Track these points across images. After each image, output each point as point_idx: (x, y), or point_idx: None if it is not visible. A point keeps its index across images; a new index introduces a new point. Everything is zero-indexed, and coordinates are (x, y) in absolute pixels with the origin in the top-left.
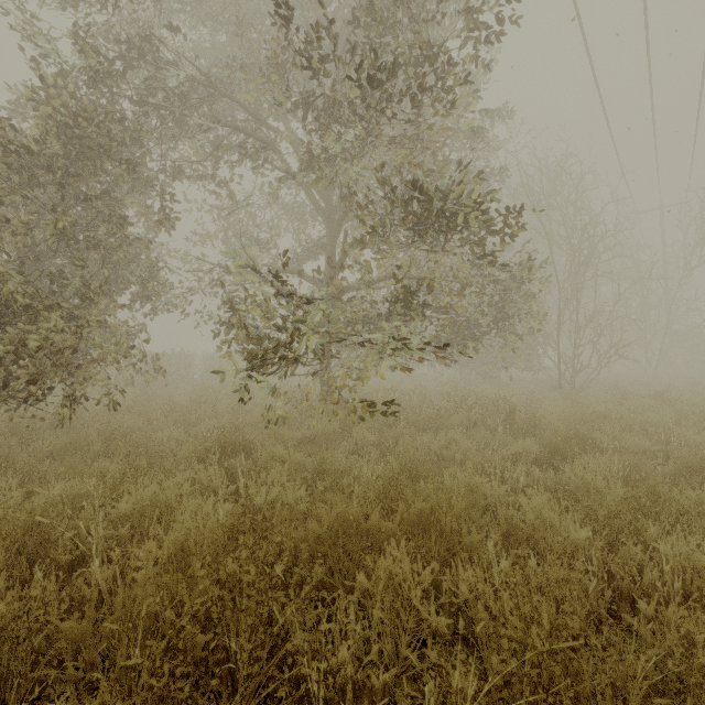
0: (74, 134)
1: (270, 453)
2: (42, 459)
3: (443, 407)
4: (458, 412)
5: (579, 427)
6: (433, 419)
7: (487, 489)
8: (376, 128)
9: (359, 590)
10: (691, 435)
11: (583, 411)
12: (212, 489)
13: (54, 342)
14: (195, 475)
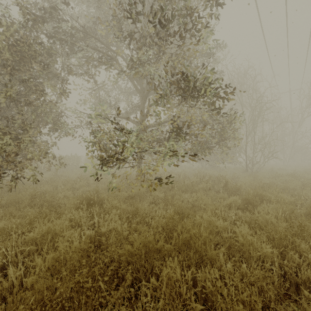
0: (17, 50)
1: (111, 204)
2: (0, 207)
3: (194, 180)
4: (201, 183)
5: (259, 191)
6: (190, 186)
7: (218, 224)
8: (163, 47)
9: (152, 287)
10: (310, 194)
11: (259, 182)
12: (81, 223)
13: (6, 150)
14: (73, 216)
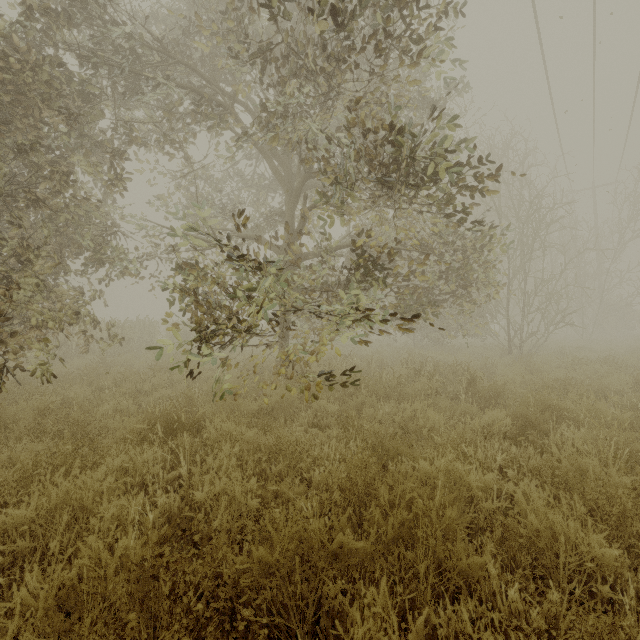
0: (6, 80)
1: (220, 431)
2: None
3: (403, 374)
4: (418, 379)
5: (549, 397)
6: (394, 387)
7: (472, 479)
8: (337, 77)
9: None
10: None
11: (545, 378)
12: (149, 476)
13: None
14: (131, 459)
